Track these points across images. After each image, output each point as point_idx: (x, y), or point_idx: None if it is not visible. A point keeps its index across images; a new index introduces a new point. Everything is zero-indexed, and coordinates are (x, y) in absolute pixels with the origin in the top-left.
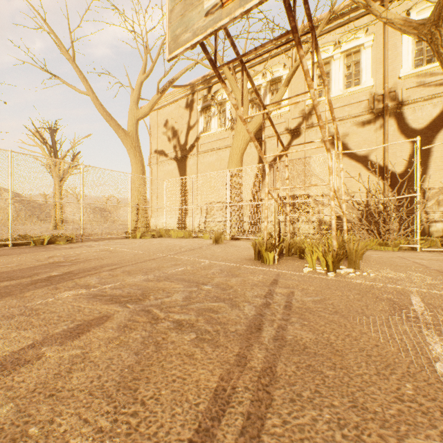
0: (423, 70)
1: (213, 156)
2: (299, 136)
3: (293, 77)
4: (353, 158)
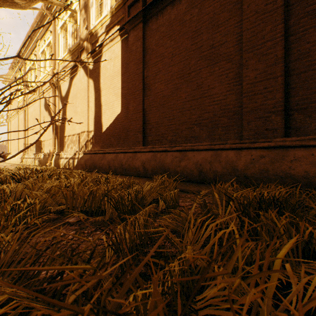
0: (64, 58)
1: (22, 114)
2: (38, 102)
3: (37, 62)
4: (51, 116)
